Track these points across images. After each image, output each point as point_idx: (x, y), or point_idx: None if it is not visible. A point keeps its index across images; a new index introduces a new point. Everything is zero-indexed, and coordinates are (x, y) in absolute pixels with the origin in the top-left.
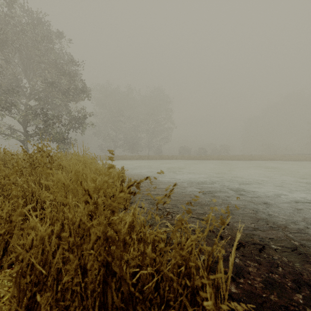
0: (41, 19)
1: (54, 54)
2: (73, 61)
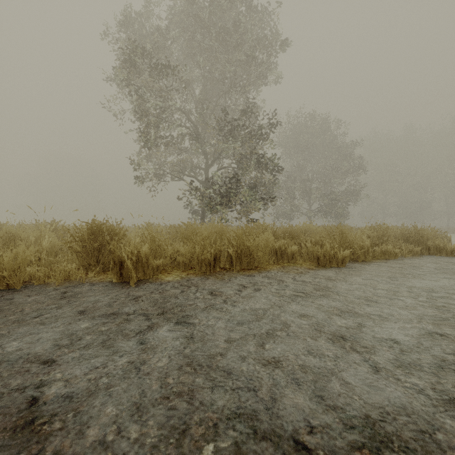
0: (326, 118)
1: (337, 144)
2: (351, 142)
